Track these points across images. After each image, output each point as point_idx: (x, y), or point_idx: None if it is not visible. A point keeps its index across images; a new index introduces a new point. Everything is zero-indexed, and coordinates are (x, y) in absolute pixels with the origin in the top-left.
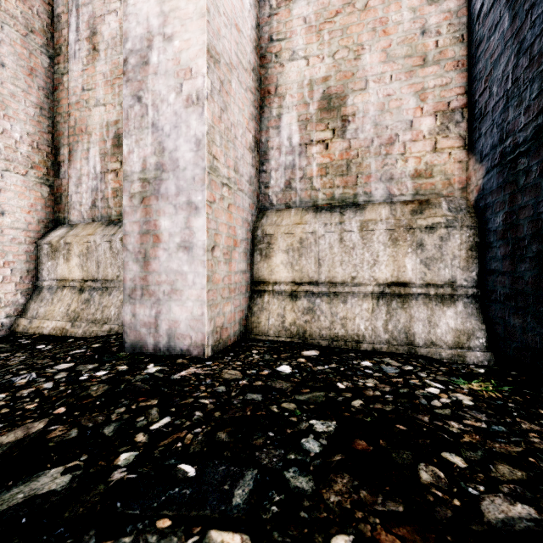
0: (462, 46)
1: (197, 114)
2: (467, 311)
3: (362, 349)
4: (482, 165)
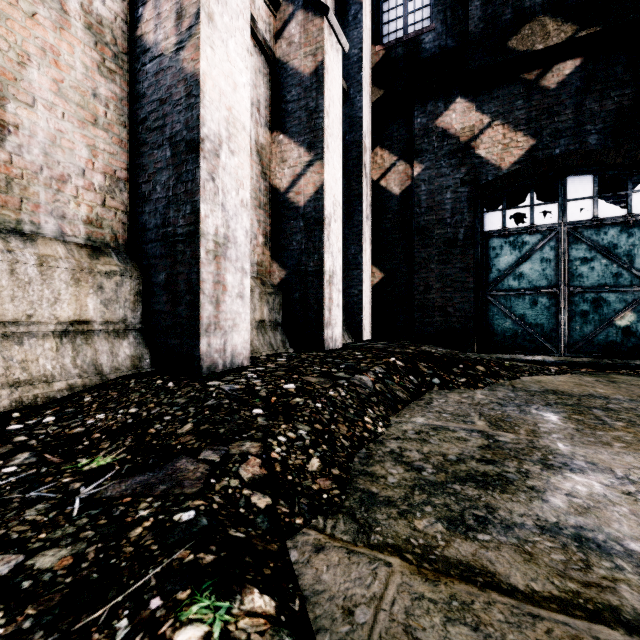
0: (270, 207)
1: (246, 214)
2: (282, 333)
3: (263, 354)
4: (285, 269)
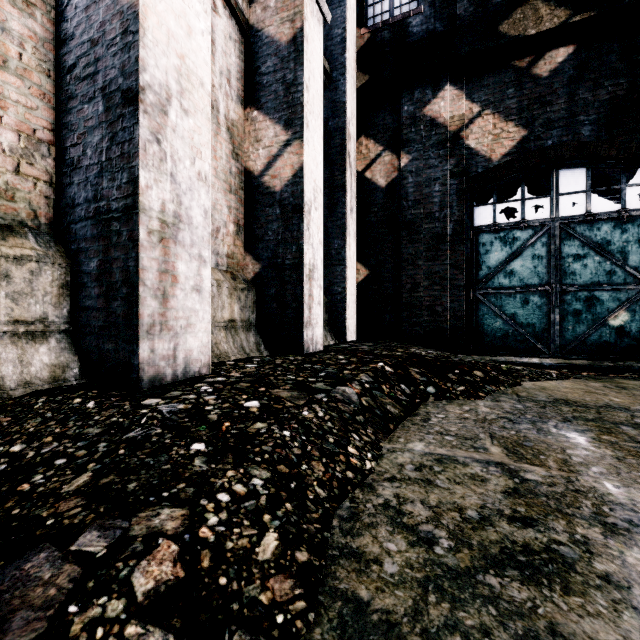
0: (243, 193)
1: (205, 190)
2: (256, 334)
3: (233, 359)
4: (259, 263)
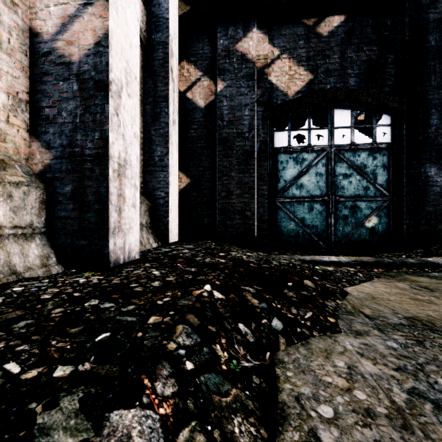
0: (27, 59)
1: None
2: (43, 243)
3: None
4: (50, 151)
